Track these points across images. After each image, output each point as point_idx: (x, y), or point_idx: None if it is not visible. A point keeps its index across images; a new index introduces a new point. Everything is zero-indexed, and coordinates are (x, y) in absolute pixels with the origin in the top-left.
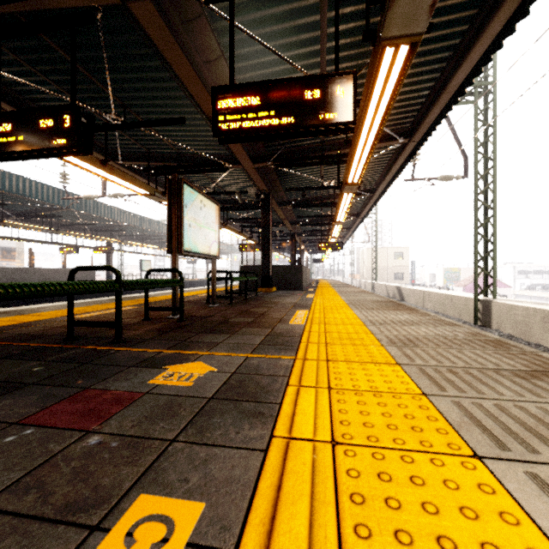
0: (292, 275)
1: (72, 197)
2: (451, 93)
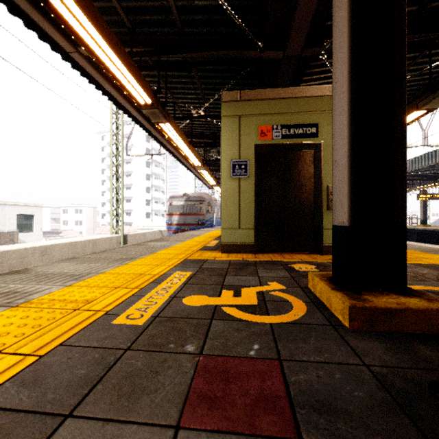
0: None
1: None
2: None
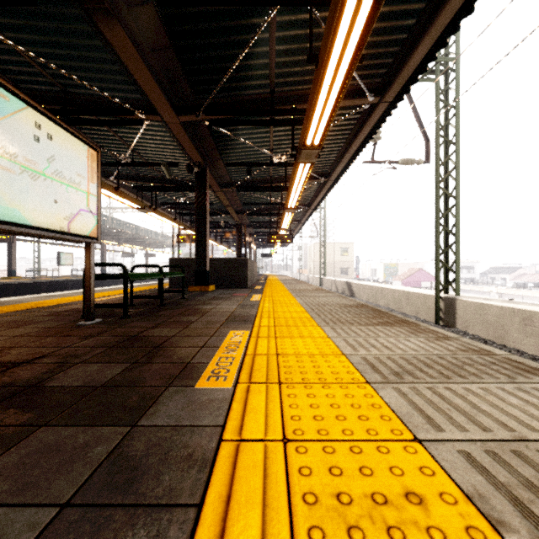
0: (235, 270)
1: None
2: (452, 13)
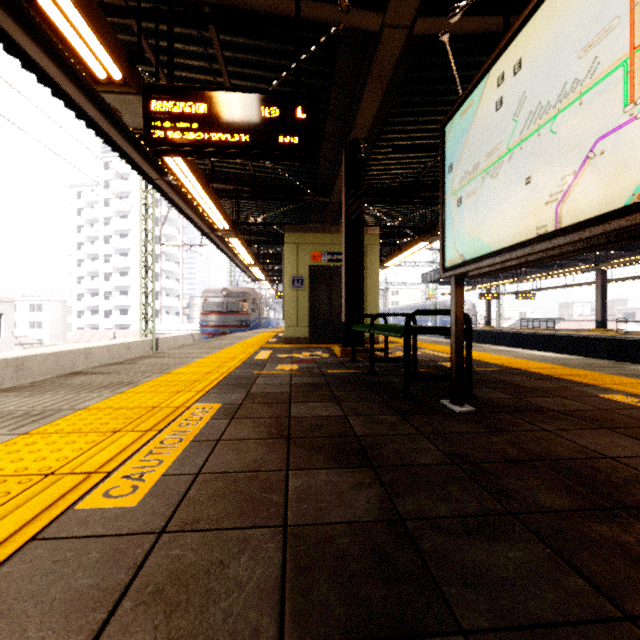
0: None
1: None
2: None
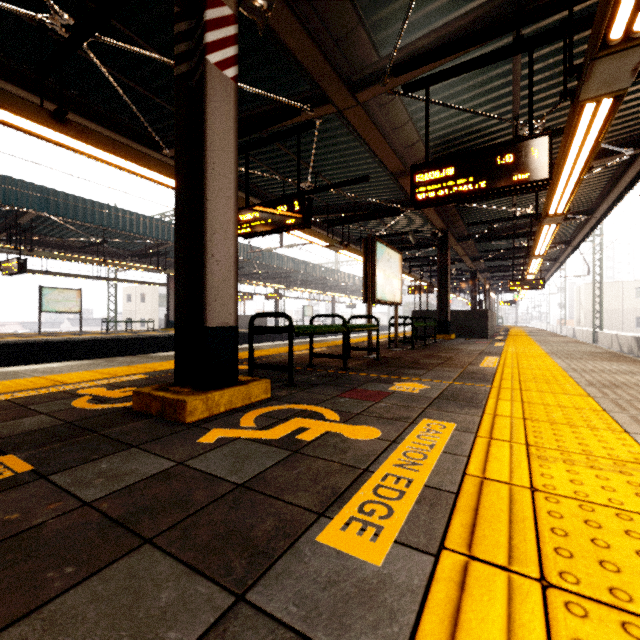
0: (474, 321)
1: (255, 251)
2: None
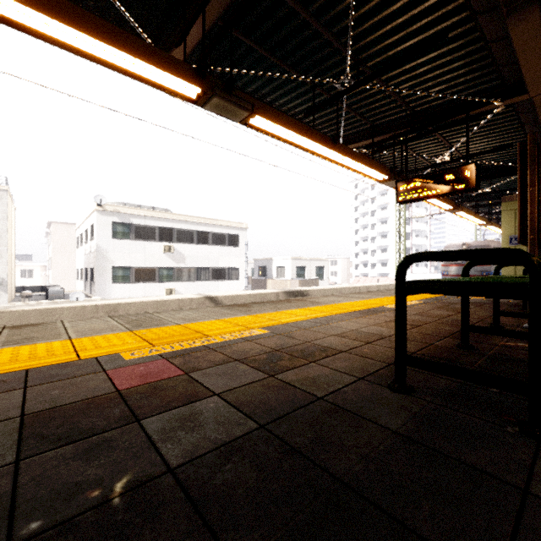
0: None
1: None
2: None
